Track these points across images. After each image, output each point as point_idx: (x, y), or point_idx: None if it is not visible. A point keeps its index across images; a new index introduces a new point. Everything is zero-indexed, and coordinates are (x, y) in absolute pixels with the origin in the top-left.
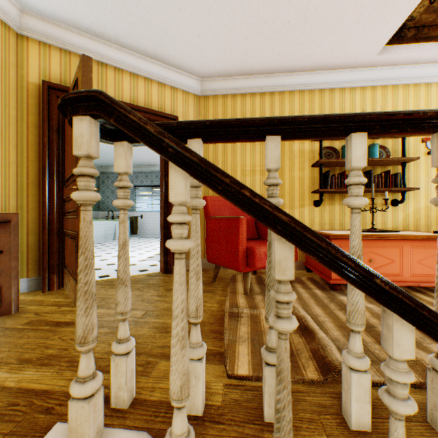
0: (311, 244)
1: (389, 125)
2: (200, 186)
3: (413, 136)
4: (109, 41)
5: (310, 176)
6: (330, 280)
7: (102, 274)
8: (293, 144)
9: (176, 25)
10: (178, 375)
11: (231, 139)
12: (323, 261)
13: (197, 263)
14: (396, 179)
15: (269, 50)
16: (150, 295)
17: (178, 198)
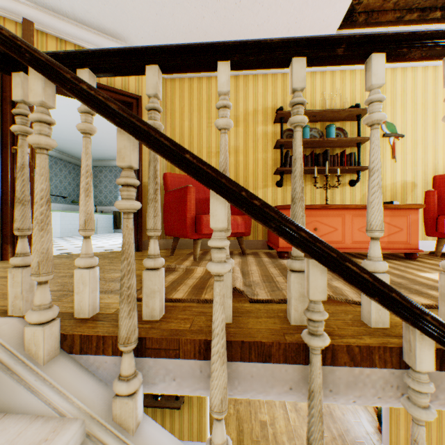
0: (143, 133)
1: (247, 54)
2: (91, 113)
3: (276, 68)
4: (68, 17)
5: (273, 157)
6: (278, 249)
7: (66, 252)
8: (257, 127)
9: (131, 2)
10: (37, 253)
11: (118, 71)
12: (152, 147)
13: (86, 181)
14: (351, 159)
15: (228, 32)
16: (102, 262)
17: (37, 99)
